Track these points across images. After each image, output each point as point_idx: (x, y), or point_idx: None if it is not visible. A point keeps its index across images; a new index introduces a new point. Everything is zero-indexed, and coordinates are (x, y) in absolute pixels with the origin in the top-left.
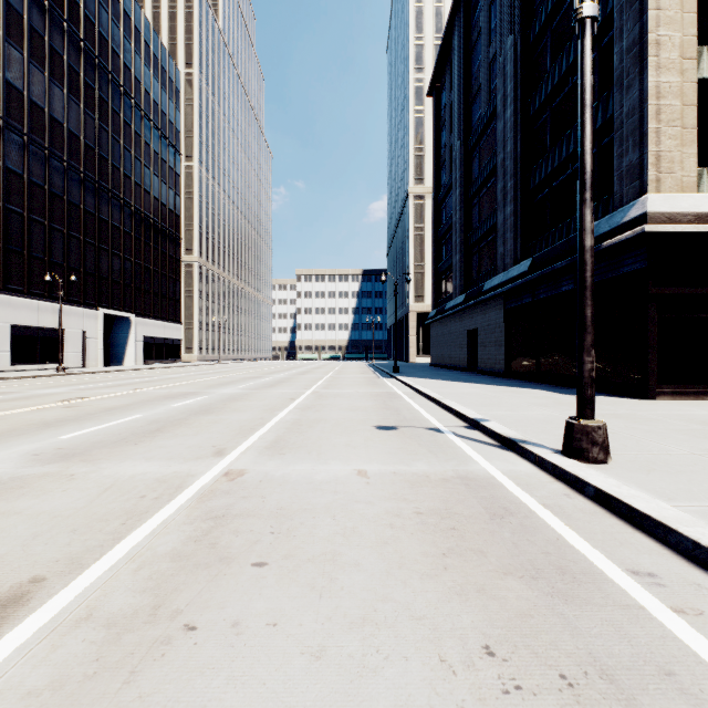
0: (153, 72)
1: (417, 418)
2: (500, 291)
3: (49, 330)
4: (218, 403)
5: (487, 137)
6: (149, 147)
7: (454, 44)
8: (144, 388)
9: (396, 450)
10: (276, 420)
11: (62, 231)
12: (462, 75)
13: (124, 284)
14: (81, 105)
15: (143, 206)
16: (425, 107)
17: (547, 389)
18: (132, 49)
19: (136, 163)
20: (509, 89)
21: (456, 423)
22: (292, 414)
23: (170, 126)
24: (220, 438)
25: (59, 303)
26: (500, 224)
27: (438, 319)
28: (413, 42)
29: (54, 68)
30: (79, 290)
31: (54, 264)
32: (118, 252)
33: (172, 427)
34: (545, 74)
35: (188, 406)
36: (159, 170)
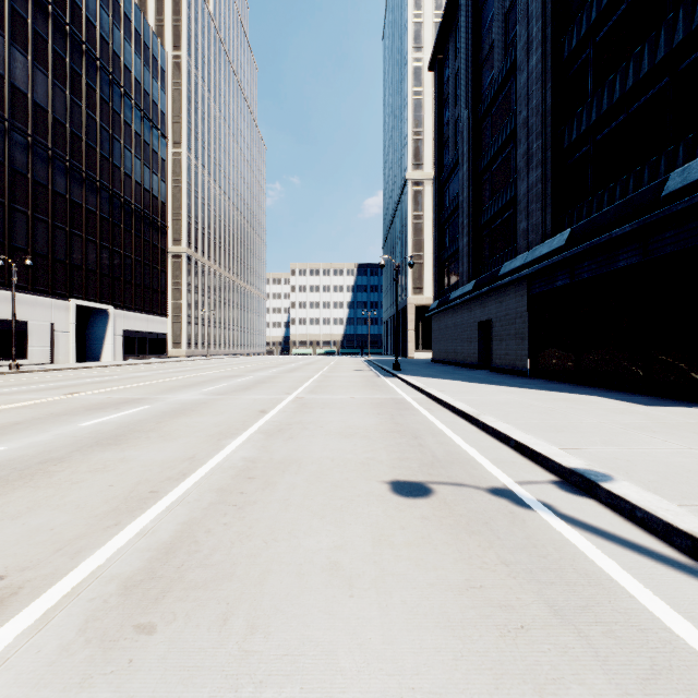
0: (134, 48)
1: (456, 458)
2: (525, 273)
3: (9, 322)
4: (152, 419)
5: (501, 100)
6: (130, 128)
7: (460, 5)
8: (81, 393)
9: (461, 604)
10: (211, 464)
11: (26, 213)
12: (471, 36)
13: (101, 274)
14: (49, 75)
15: (123, 190)
16: (424, 89)
17: (606, 396)
18: (110, 20)
19: (115, 143)
20: (535, 31)
21: (531, 471)
22: (248, 445)
23: (155, 108)
24: (55, 532)
25: (21, 292)
26: (522, 194)
27: (441, 310)
28: (411, 20)
29: (16, 30)
30: (46, 278)
31: (16, 249)
32: (94, 239)
33: (3, 486)
34: (585, 3)
35: (100, 426)
36: (142, 154)
